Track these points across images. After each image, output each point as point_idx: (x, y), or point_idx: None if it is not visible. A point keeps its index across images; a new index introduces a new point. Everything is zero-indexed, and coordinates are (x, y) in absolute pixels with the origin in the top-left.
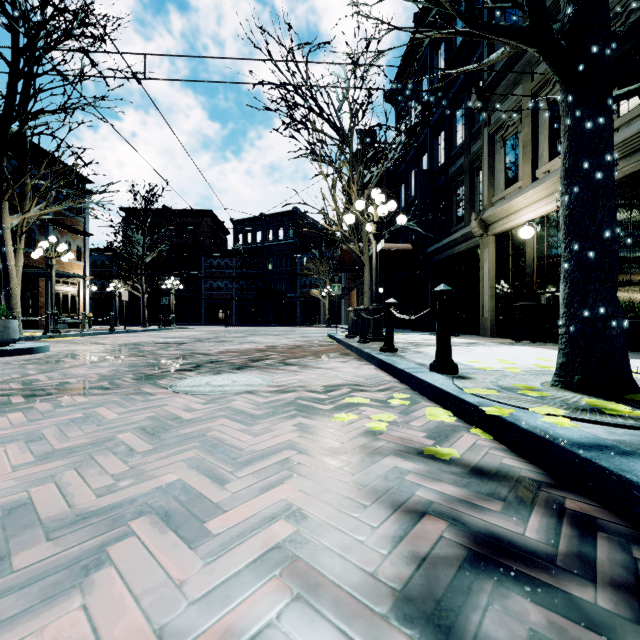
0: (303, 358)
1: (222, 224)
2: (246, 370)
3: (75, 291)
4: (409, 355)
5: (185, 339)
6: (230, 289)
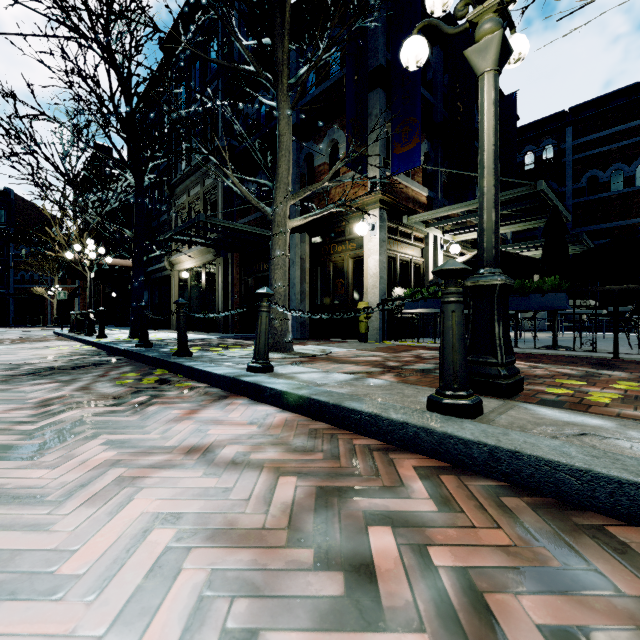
0: (31, 342)
1: None
2: None
3: None
4: None
5: None
6: None
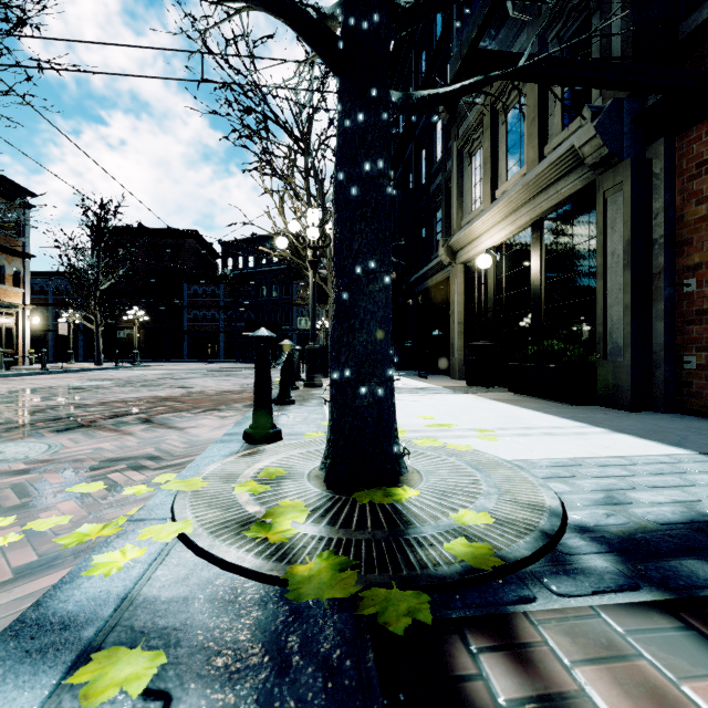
0: (188, 411)
1: (210, 246)
2: (68, 432)
3: (12, 323)
4: (295, 409)
5: (111, 382)
6: (217, 320)
